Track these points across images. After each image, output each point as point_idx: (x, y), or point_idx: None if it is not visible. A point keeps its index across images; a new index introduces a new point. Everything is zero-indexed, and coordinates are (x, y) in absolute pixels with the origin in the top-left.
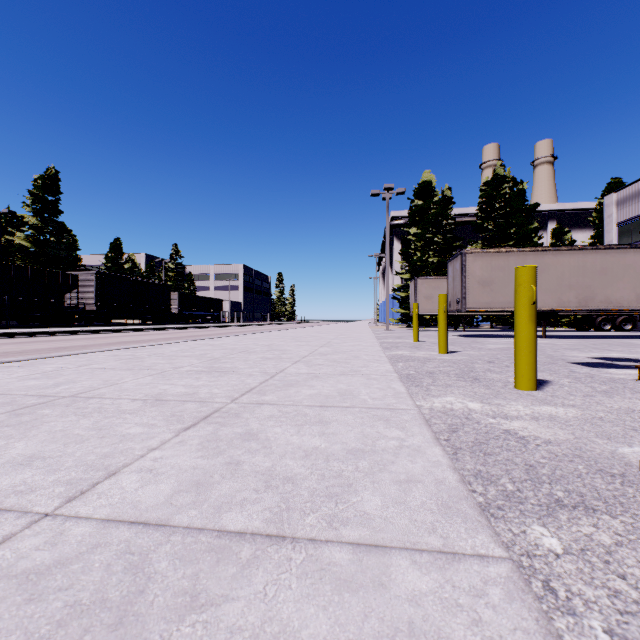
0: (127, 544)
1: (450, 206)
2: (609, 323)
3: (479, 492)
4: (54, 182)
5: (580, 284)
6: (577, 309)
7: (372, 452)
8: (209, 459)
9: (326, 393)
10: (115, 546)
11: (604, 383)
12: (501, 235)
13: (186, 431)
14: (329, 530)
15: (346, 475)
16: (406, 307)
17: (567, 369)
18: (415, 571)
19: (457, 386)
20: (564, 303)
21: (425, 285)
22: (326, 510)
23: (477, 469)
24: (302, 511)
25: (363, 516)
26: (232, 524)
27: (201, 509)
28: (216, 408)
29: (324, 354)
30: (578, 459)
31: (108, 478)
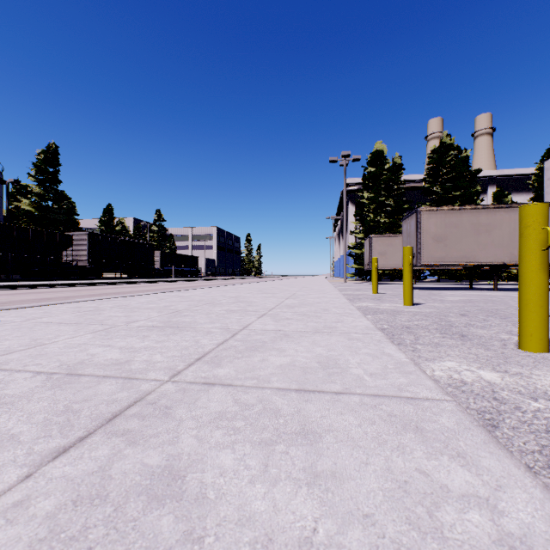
0: None
1: (400, 172)
2: None
3: None
4: (54, 156)
5: None
6: None
7: None
8: None
9: (302, 363)
10: None
11: None
12: (448, 197)
13: (55, 460)
14: None
15: None
16: (360, 263)
17: None
18: None
19: (448, 345)
20: (516, 257)
21: (379, 242)
22: None
23: None
24: None
25: None
26: None
27: None
28: (141, 393)
29: (291, 306)
30: None
31: None
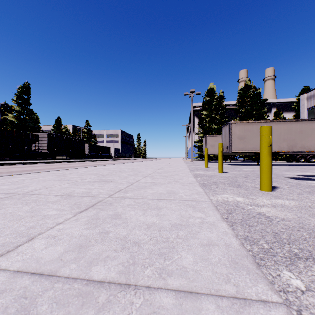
0: (24, 290)
1: (223, 100)
2: (303, 158)
3: (248, 249)
4: (27, 89)
5: (289, 138)
6: (287, 151)
7: (186, 226)
8: (90, 230)
9: (160, 192)
10: (16, 292)
11: (306, 187)
12: (248, 114)
13: (80, 213)
14: (159, 280)
15: (171, 240)
16: (201, 150)
17: (285, 180)
18: (219, 314)
19: (229, 189)
20: (281, 148)
21: (210, 139)
22: (158, 264)
23: (245, 235)
24: (143, 265)
25: (182, 269)
26: (97, 275)
27: (79, 263)
28: (100, 200)
29: (160, 173)
30: (302, 229)
31: (27, 242)
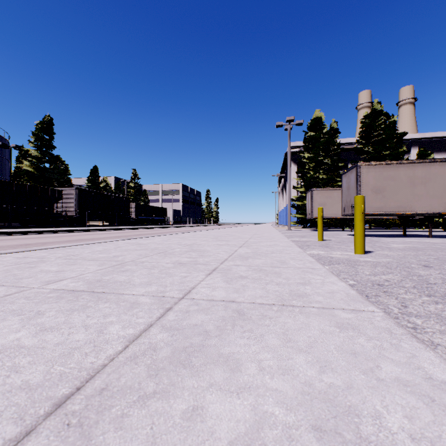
0: None
1: (336, 135)
2: None
3: None
4: (49, 126)
5: None
6: None
7: None
8: None
9: (280, 436)
10: None
11: None
12: (378, 156)
13: None
14: None
15: None
16: (302, 213)
17: None
18: None
19: None
20: None
21: (319, 195)
22: None
23: None
24: None
25: None
26: None
27: None
28: None
29: (244, 257)
30: None
31: None
